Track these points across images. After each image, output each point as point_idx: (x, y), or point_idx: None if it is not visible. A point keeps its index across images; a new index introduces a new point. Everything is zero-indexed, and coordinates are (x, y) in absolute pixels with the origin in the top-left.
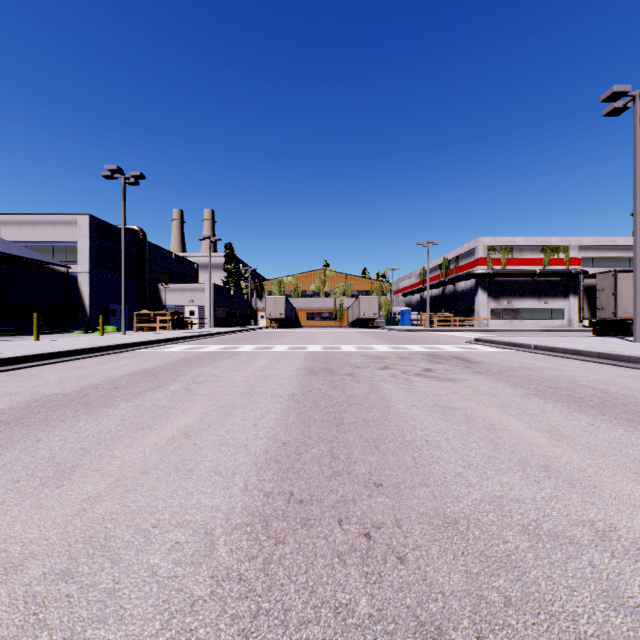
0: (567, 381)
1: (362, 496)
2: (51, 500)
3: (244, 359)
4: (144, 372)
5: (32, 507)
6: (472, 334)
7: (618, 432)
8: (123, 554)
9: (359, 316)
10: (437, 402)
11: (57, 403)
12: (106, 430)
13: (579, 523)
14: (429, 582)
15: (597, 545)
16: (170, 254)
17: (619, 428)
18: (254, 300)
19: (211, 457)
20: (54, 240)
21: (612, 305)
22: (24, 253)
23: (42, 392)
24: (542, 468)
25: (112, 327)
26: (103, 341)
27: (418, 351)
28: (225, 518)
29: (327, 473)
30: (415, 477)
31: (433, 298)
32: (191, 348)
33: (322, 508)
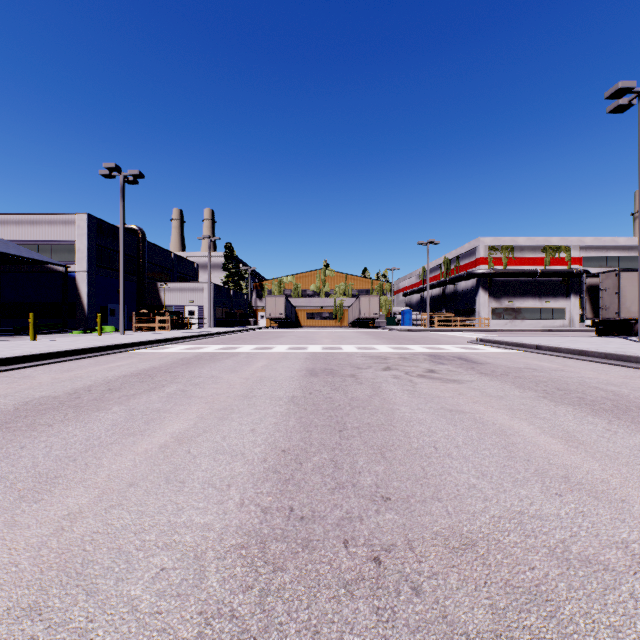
0: (576, 383)
1: (369, 512)
2: (27, 517)
3: (243, 360)
4: (140, 373)
5: (5, 525)
6: (473, 334)
7: (637, 438)
8: (101, 584)
9: (359, 316)
10: (443, 405)
11: (47, 406)
12: (95, 436)
13: (612, 545)
14: (450, 620)
15: (636, 572)
16: (169, 254)
17: (638, 434)
18: (254, 300)
19: (205, 466)
20: (52, 239)
21: (615, 305)
22: (22, 252)
23: (33, 394)
24: (562, 479)
25: (111, 327)
26: (100, 341)
27: (420, 351)
28: (218, 539)
29: (330, 485)
30: (426, 489)
31: (433, 298)
32: (190, 348)
33: (325, 526)
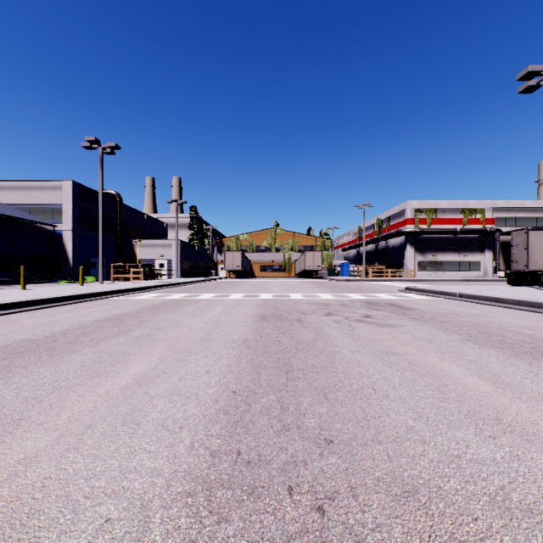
0: (495, 327)
1: (313, 456)
2: None
3: (204, 306)
4: (112, 318)
5: None
6: (402, 283)
7: None
8: (43, 537)
9: (305, 268)
10: (379, 348)
11: (25, 349)
12: (63, 377)
13: None
14: None
15: None
16: (143, 215)
17: None
18: (215, 254)
19: (161, 408)
20: (42, 202)
21: (525, 258)
22: (16, 214)
23: (14, 338)
24: (494, 421)
25: (92, 277)
26: (81, 290)
27: (357, 299)
28: (165, 485)
29: (276, 427)
30: (366, 432)
31: (368, 253)
32: (158, 296)
33: (271, 472)
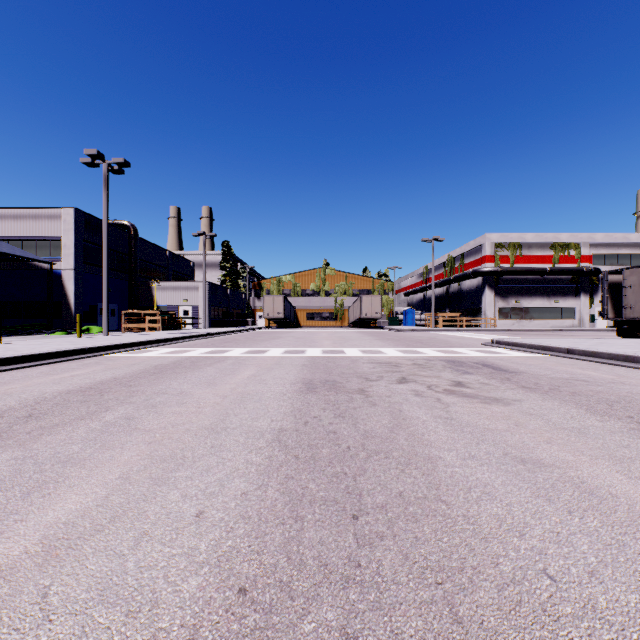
0: None
1: None
2: None
3: (228, 367)
4: (91, 387)
5: None
6: (483, 335)
7: None
8: None
9: (361, 316)
10: (505, 448)
11: None
12: None
13: None
14: None
15: None
16: (164, 251)
17: None
18: (252, 299)
19: None
20: (37, 235)
21: None
22: (2, 248)
23: None
24: None
25: (98, 327)
26: (73, 344)
27: (434, 356)
28: None
29: None
30: None
31: (437, 297)
32: (173, 352)
33: None
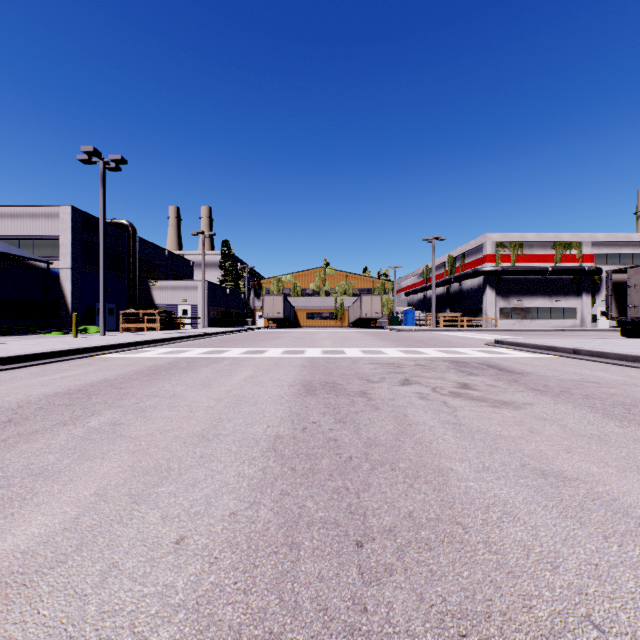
0: None
1: None
2: None
3: (225, 368)
4: (80, 390)
5: None
6: (484, 335)
7: None
8: None
9: (361, 316)
10: (522, 459)
11: None
12: None
13: None
14: None
15: None
16: (163, 251)
17: None
18: (252, 299)
19: None
20: (34, 234)
21: None
22: None
23: None
24: None
25: (96, 327)
26: (67, 344)
27: (437, 356)
28: None
29: None
30: None
31: (437, 297)
32: (169, 352)
33: None
